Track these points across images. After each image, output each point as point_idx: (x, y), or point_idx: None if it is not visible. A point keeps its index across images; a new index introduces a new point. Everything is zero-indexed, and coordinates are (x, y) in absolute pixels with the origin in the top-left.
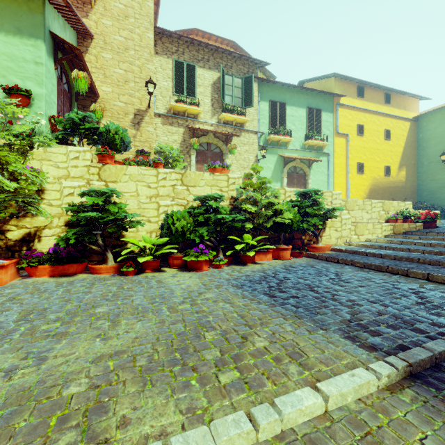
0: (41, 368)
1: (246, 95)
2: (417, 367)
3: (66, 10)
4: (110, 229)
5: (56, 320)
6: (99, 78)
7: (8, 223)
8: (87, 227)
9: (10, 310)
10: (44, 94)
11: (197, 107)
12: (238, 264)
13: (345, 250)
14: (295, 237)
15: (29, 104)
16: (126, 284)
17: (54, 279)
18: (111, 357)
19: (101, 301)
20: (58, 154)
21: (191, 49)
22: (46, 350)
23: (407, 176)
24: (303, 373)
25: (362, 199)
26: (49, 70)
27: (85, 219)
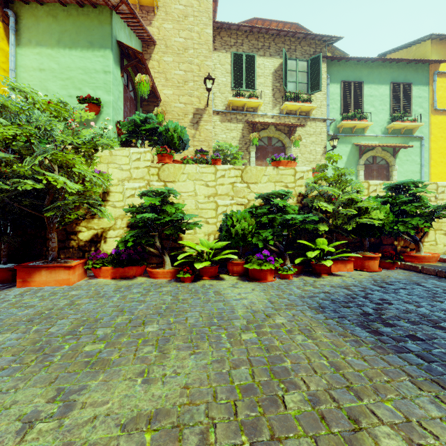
0: (62, 424)
1: (312, 79)
2: None
3: (130, 17)
4: (168, 230)
5: (102, 339)
6: (160, 83)
7: (80, 224)
8: (145, 229)
9: (65, 318)
10: (112, 100)
11: (256, 99)
12: (310, 275)
13: None
14: (383, 242)
15: (99, 112)
16: (181, 294)
17: (115, 281)
18: (150, 421)
19: (153, 315)
20: (121, 157)
21: (250, 38)
22: (78, 388)
23: None
24: None
25: None
26: (116, 78)
27: (142, 220)
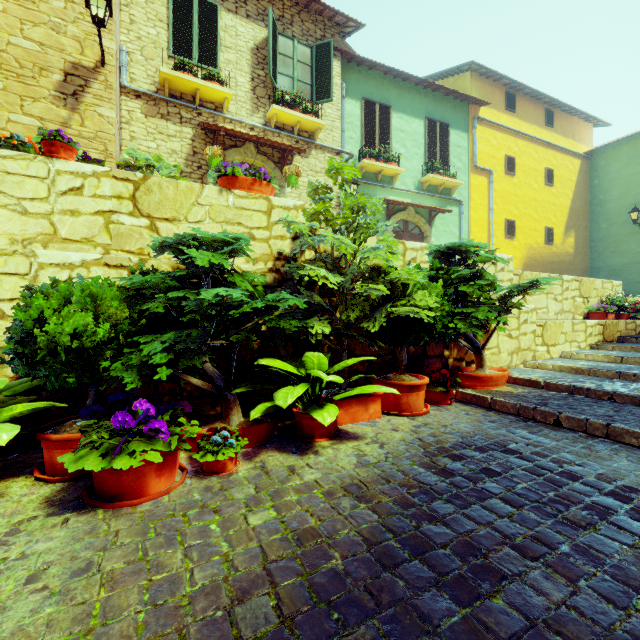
0: None
1: (319, 79)
2: None
3: None
4: None
5: None
6: None
7: None
8: None
9: None
10: None
11: (219, 85)
12: (289, 443)
13: (548, 384)
14: (428, 353)
15: None
16: None
17: None
18: None
19: None
20: None
21: None
22: None
23: (577, 245)
24: None
25: None
26: None
27: None
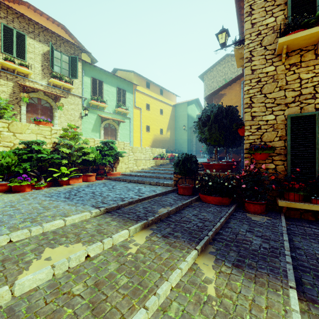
0: None
1: (72, 69)
2: (110, 209)
3: None
4: None
5: None
6: None
7: None
8: None
9: None
10: None
11: (27, 69)
12: (57, 186)
13: (127, 174)
14: (100, 168)
15: None
16: None
17: None
18: None
19: None
20: None
21: (21, 20)
22: None
23: (171, 135)
24: (62, 217)
25: (149, 146)
26: None
27: None
